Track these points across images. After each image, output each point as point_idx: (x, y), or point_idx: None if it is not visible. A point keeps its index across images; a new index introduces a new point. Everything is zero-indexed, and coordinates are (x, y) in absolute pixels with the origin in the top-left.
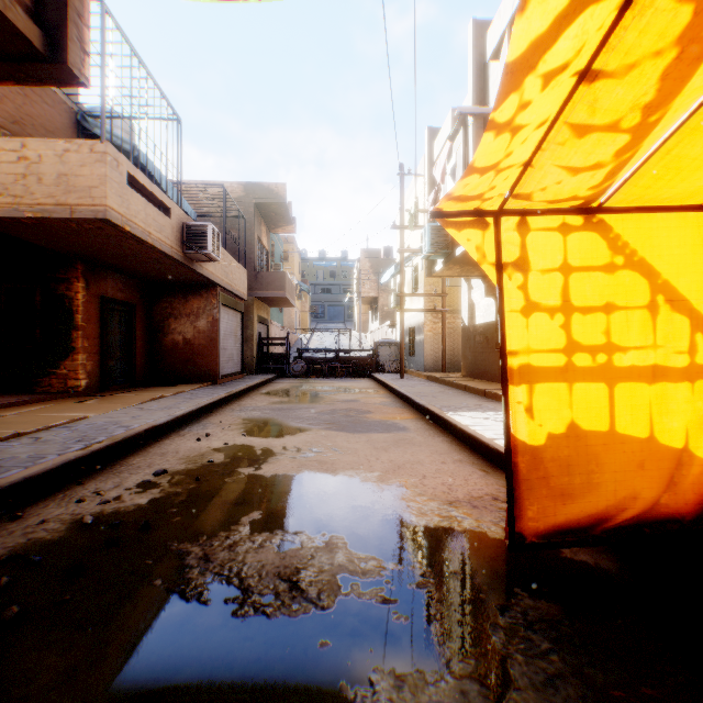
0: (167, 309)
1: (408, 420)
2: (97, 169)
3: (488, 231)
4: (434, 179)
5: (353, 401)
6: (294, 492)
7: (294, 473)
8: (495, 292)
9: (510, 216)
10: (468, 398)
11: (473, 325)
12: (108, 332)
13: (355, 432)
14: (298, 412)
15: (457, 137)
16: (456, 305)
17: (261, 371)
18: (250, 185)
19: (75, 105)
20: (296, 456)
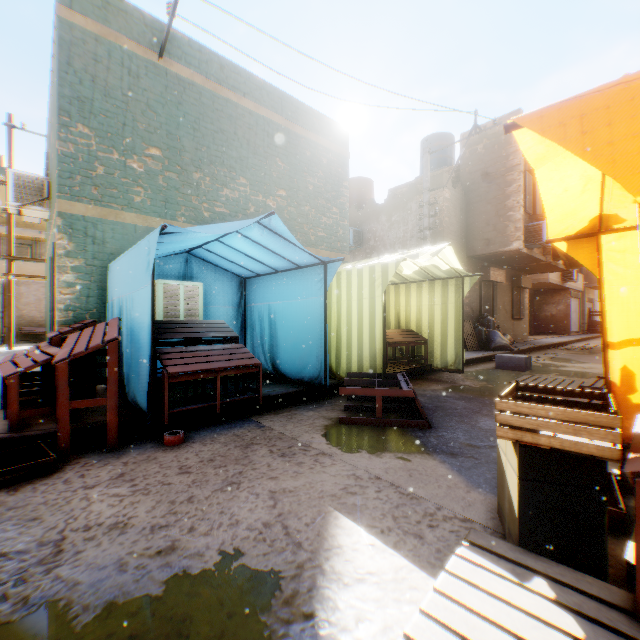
0: (541, 301)
1: None
2: None
3: None
4: None
5: None
6: None
7: None
8: None
9: None
10: None
11: None
12: None
13: None
14: None
15: None
16: None
17: (589, 332)
18: None
19: None
20: None
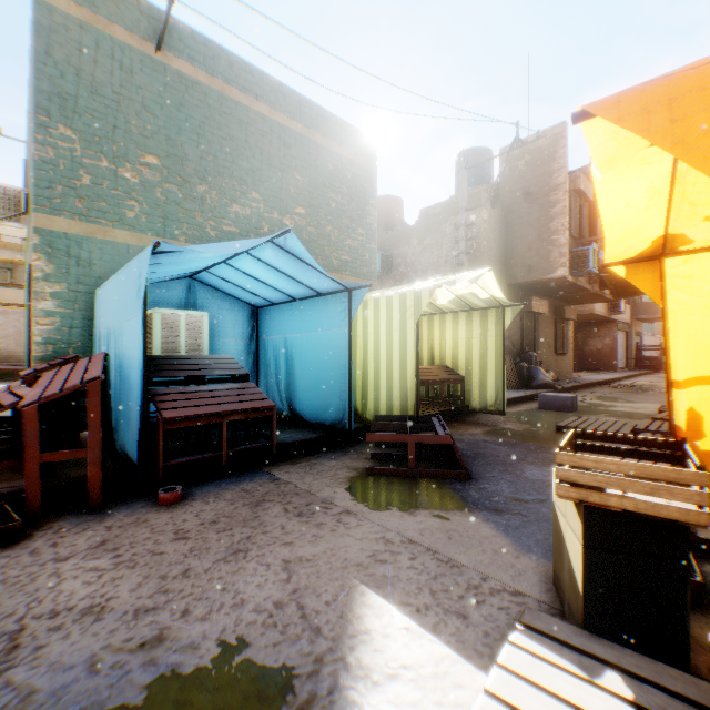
0: (586, 334)
1: None
2: None
3: None
4: None
5: None
6: None
7: None
8: None
9: None
10: None
11: None
12: None
13: None
14: None
15: None
16: None
17: (636, 368)
18: None
19: None
20: None
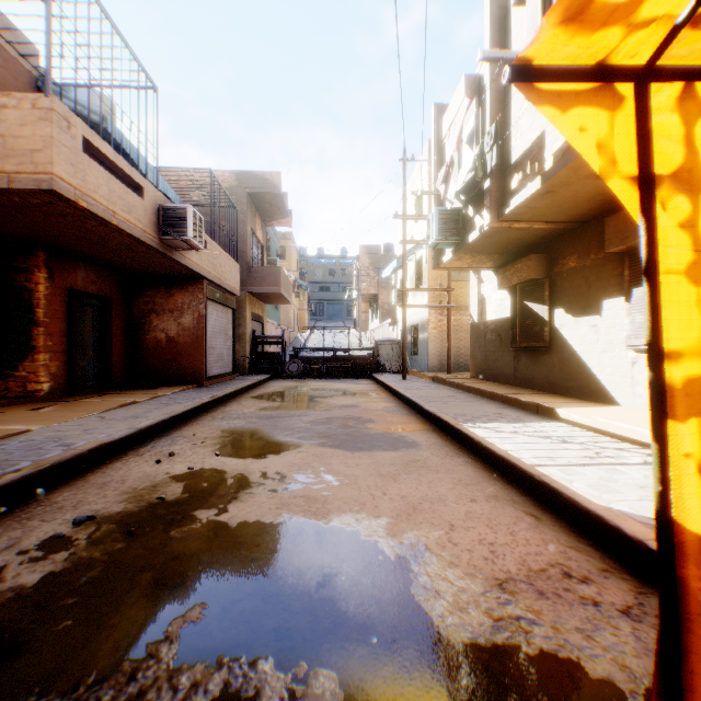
0: (149, 304)
1: (417, 432)
2: (41, 129)
3: (619, 112)
4: (441, 161)
5: (352, 406)
6: (265, 559)
7: (271, 520)
8: (512, 284)
9: (662, 85)
10: (483, 403)
11: (484, 322)
12: (77, 329)
13: (354, 449)
14: (288, 421)
15: (470, 109)
16: (462, 301)
17: (255, 372)
18: (243, 173)
19: (35, 70)
20: (276, 488)
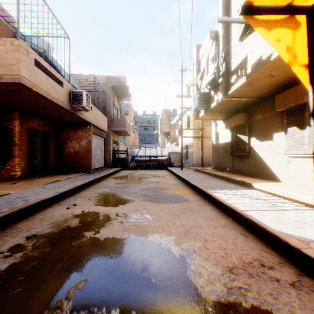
0: (66, 135)
1: (188, 194)
2: (15, 55)
3: (298, 31)
4: (199, 70)
5: (158, 182)
6: (116, 256)
7: (119, 237)
8: (231, 126)
9: None
10: (218, 181)
11: (218, 144)
12: (33, 147)
13: (159, 202)
14: (129, 189)
15: (212, 46)
16: (208, 134)
17: (114, 166)
18: (109, 77)
19: (13, 29)
20: (123, 221)
